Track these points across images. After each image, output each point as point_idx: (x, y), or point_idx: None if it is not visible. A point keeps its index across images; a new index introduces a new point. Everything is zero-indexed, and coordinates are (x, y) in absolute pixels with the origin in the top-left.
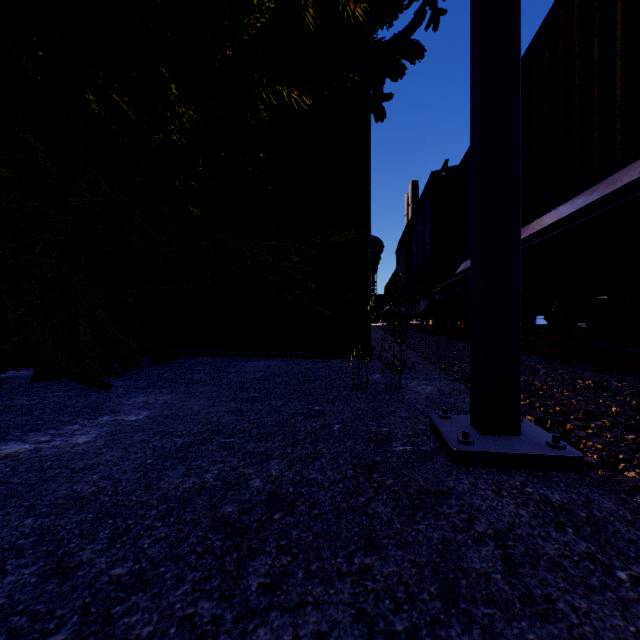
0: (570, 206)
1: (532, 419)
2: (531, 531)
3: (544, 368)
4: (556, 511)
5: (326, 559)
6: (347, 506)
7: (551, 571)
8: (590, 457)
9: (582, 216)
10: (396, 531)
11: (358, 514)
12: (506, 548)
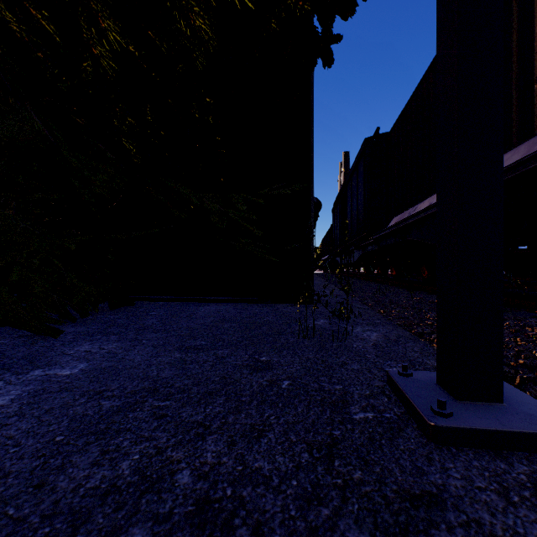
0: (510, 157)
1: None
2: None
3: None
4: None
5: None
6: (306, 528)
7: None
8: None
9: (526, 165)
10: None
11: None
12: None
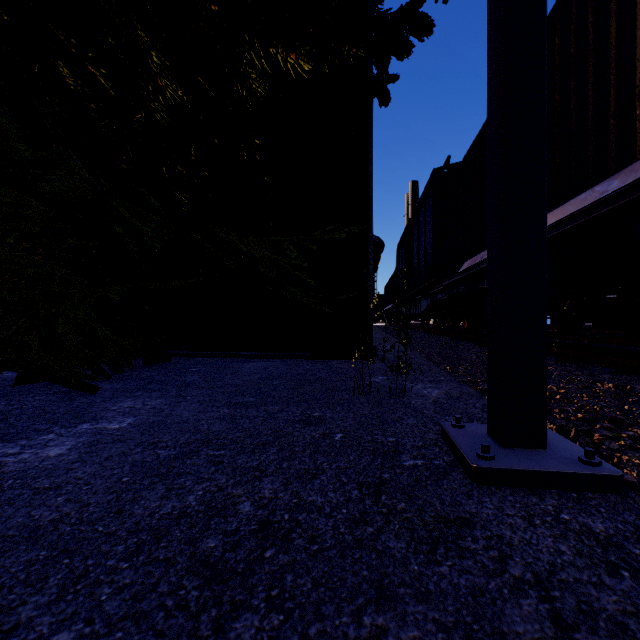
0: (585, 198)
1: (554, 428)
2: (579, 575)
3: (557, 370)
4: (603, 546)
5: (328, 618)
6: (352, 539)
7: (616, 637)
8: (630, 475)
9: (599, 208)
10: (413, 575)
11: (366, 551)
12: (552, 601)
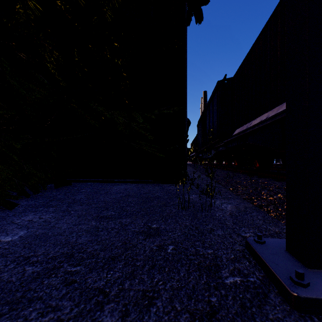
0: None
1: None
2: None
3: None
4: None
5: None
6: None
7: None
8: None
9: None
10: None
11: None
12: None
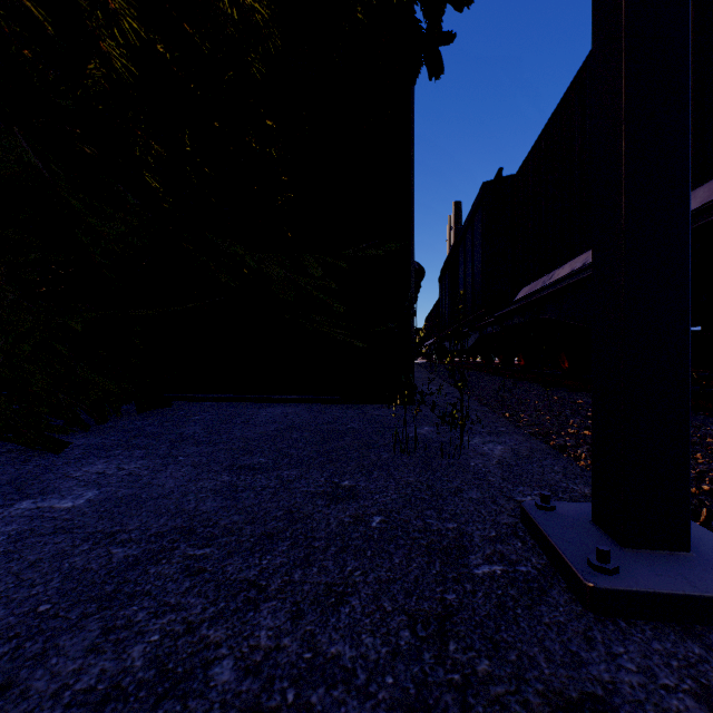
0: None
1: None
2: None
3: None
4: None
5: None
6: None
7: None
8: None
9: (707, 215)
10: None
11: None
12: None
